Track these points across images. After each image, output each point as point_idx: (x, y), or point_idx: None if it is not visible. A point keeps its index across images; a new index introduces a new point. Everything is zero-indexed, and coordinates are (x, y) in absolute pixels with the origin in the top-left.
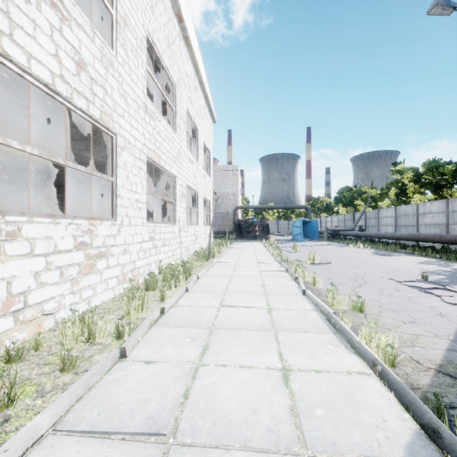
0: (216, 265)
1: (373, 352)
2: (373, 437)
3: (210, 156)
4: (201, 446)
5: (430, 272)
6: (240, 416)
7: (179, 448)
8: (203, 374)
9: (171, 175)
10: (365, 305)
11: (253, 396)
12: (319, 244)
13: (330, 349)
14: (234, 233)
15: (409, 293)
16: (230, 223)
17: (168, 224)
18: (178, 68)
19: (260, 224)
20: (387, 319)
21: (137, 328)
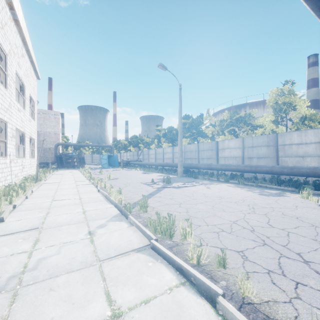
0: (43, 185)
1: (117, 202)
2: (107, 216)
3: (34, 104)
4: (53, 227)
5: (158, 179)
6: (66, 221)
7: (45, 229)
8: (49, 218)
9: (4, 121)
10: (124, 192)
11: (71, 218)
12: (117, 169)
13: (103, 204)
14: (56, 163)
15: (143, 187)
16: (52, 155)
17: (2, 157)
18: (9, 42)
19: (78, 157)
20: (129, 195)
21: (4, 212)
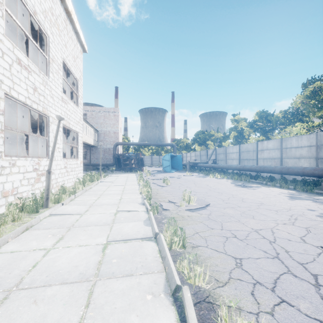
0: (39, 224)
1: None
2: None
3: (78, 84)
4: None
5: None
6: None
7: None
8: None
9: None
10: None
11: None
12: (184, 175)
13: None
14: (115, 165)
15: None
16: (111, 157)
17: None
18: None
19: (136, 158)
20: None
21: None
